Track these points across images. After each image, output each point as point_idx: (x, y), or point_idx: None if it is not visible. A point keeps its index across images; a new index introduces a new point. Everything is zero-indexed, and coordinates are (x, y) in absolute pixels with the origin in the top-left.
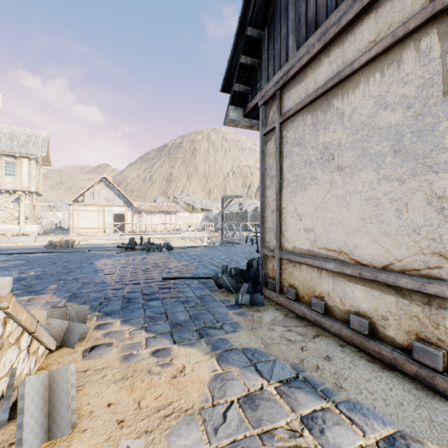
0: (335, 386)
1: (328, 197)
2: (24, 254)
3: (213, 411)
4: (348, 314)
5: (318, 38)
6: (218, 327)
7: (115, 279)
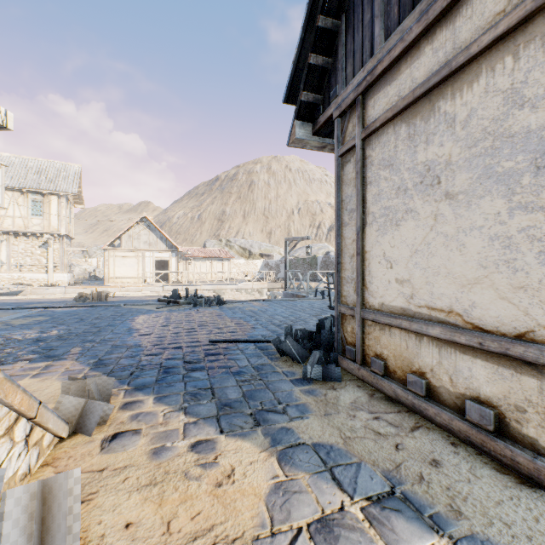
0: (450, 509)
1: (432, 235)
2: (50, 308)
3: (272, 543)
4: (461, 399)
5: (417, 19)
6: (280, 410)
7: (152, 341)
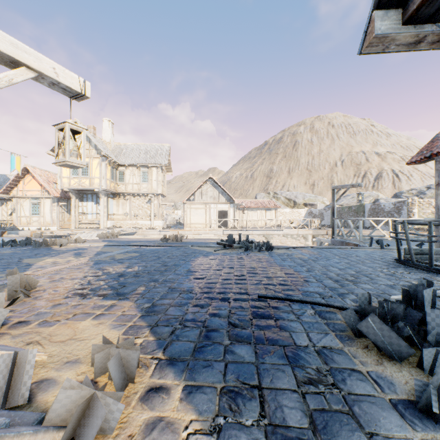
0: None
1: None
2: (143, 246)
3: None
4: None
5: None
6: None
7: (202, 287)
